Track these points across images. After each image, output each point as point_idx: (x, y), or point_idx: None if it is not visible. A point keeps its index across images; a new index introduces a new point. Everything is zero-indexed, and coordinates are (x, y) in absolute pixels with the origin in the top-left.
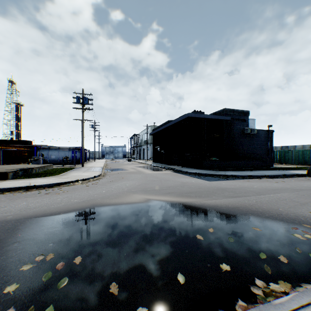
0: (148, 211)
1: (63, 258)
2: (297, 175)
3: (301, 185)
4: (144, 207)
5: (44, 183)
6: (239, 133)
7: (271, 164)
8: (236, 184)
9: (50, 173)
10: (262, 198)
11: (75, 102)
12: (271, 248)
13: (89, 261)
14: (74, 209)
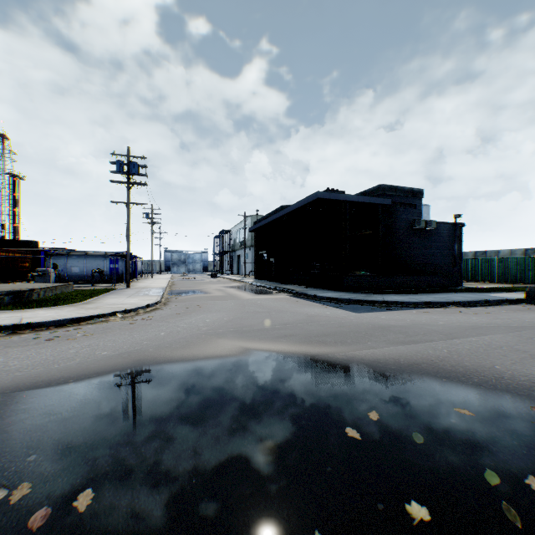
0: (246, 374)
1: (52, 495)
2: (508, 301)
3: (520, 320)
4: (238, 365)
5: (49, 319)
6: (405, 229)
7: (460, 282)
8: (406, 318)
9: (65, 300)
10: (458, 346)
11: (115, 171)
12: (505, 456)
13: (110, 503)
14: (99, 372)
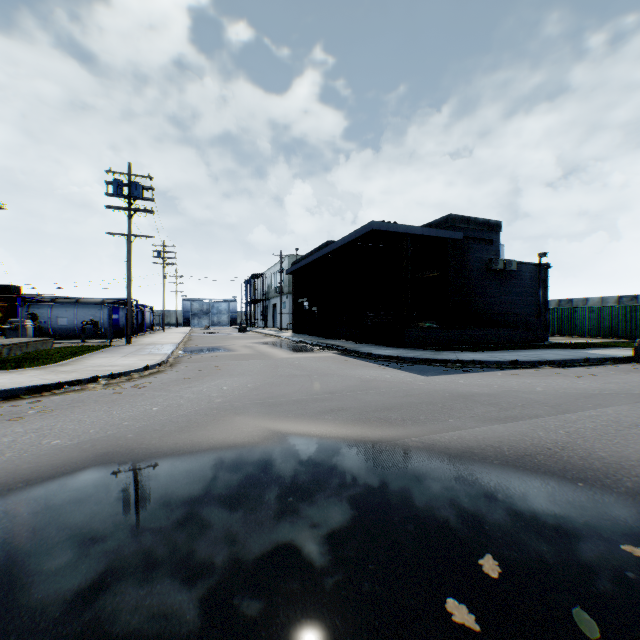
0: (269, 479)
1: None
2: (612, 360)
3: (639, 384)
4: (259, 461)
5: None
6: (480, 270)
7: (546, 336)
8: (492, 383)
9: (34, 360)
10: (576, 424)
11: (111, 194)
12: None
13: None
14: (30, 478)
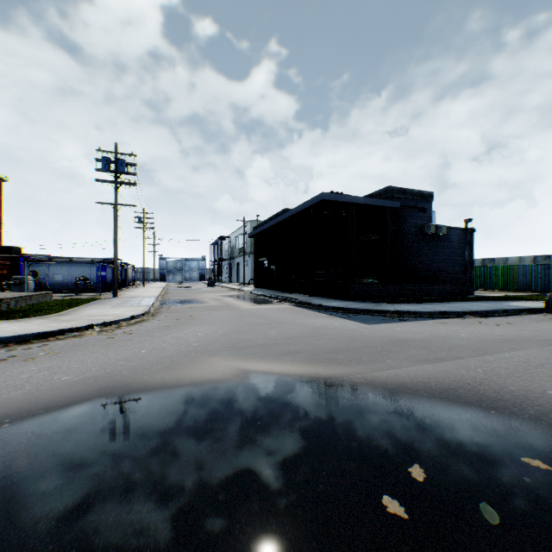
0: (241, 407)
1: None
2: (526, 311)
3: (548, 332)
4: (232, 394)
5: (9, 334)
6: (414, 234)
7: (471, 290)
8: (424, 330)
9: (38, 311)
10: (492, 364)
11: (100, 169)
12: None
13: None
14: (49, 406)
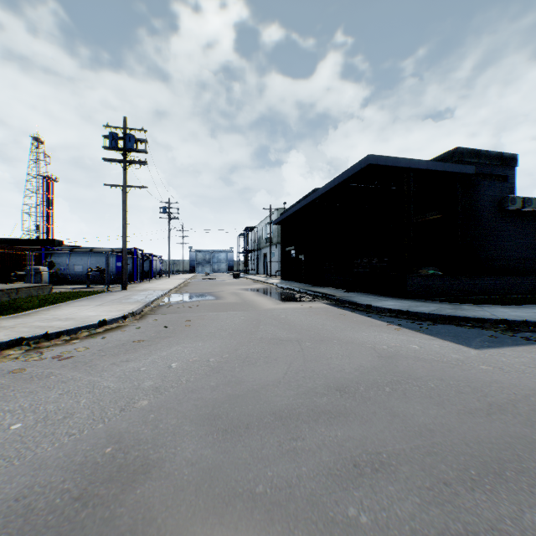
0: None
1: None
2: None
3: None
4: None
5: None
6: (491, 210)
7: None
8: None
9: None
10: None
11: (108, 147)
12: None
13: None
14: None
